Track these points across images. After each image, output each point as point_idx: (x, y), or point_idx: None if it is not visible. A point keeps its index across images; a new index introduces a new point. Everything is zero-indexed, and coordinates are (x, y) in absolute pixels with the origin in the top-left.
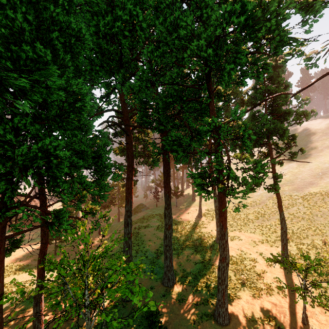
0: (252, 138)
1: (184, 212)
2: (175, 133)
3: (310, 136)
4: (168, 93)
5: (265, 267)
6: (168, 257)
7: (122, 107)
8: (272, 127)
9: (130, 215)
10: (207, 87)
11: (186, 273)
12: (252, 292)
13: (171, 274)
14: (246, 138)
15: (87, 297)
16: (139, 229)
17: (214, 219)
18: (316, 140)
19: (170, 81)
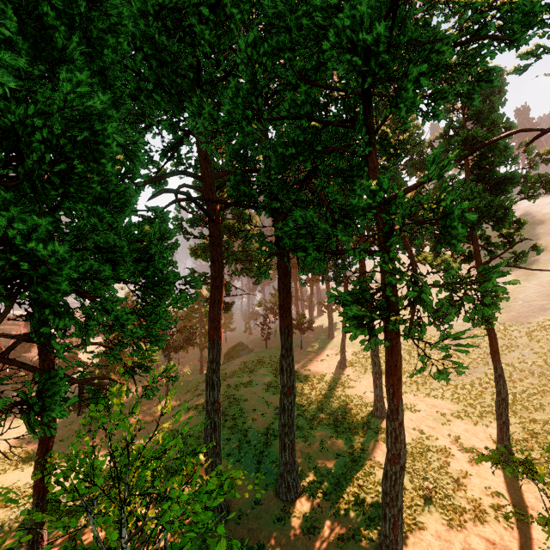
0: (468, 218)
1: (314, 358)
2: (302, 214)
3: (535, 225)
4: (288, 137)
5: (467, 464)
6: (288, 446)
7: (201, 167)
8: (483, 204)
9: (217, 369)
10: (365, 121)
11: (321, 474)
12: (445, 515)
13: (293, 478)
14: (455, 219)
15: (124, 543)
16: (235, 389)
17: (368, 372)
18: (546, 232)
19: (293, 111)
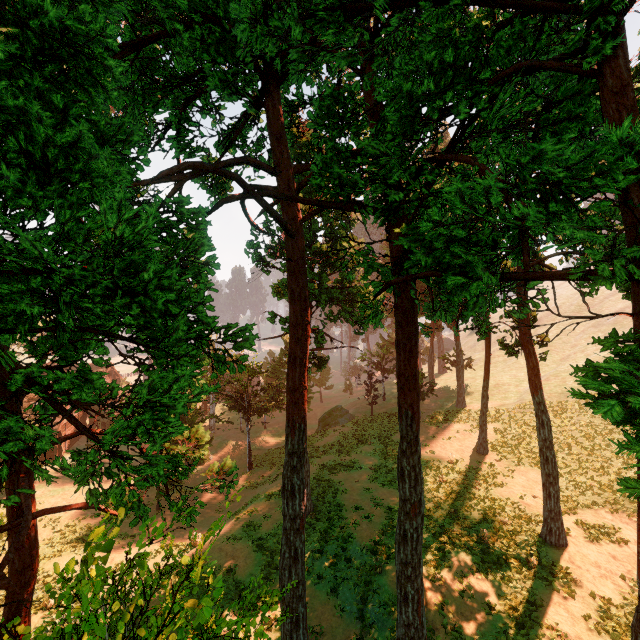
0: None
1: (439, 434)
2: (464, 187)
3: None
4: (422, 61)
5: None
6: (411, 598)
7: (273, 154)
8: None
9: (298, 466)
10: None
11: None
12: None
13: None
14: None
15: None
16: (331, 471)
17: (524, 463)
18: None
19: None
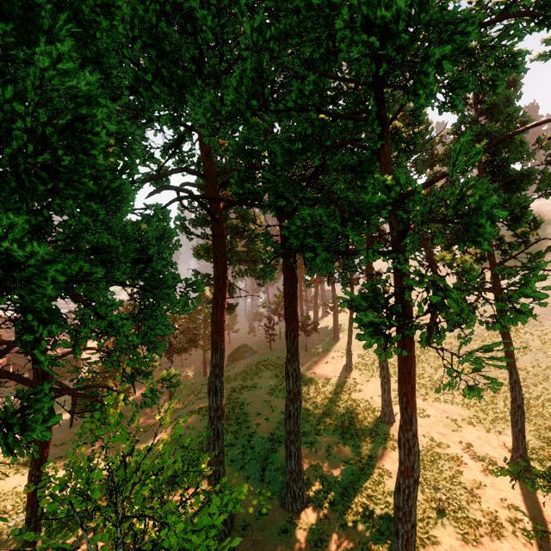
0: (497, 214)
1: (319, 360)
2: (311, 211)
3: (546, 225)
4: (295, 131)
5: (481, 474)
6: (294, 454)
7: (203, 165)
8: (500, 202)
9: (220, 374)
10: (378, 113)
11: (328, 483)
12: (460, 529)
13: (299, 488)
14: (483, 215)
15: None
16: (239, 392)
17: (375, 375)
18: None
19: (300, 102)
